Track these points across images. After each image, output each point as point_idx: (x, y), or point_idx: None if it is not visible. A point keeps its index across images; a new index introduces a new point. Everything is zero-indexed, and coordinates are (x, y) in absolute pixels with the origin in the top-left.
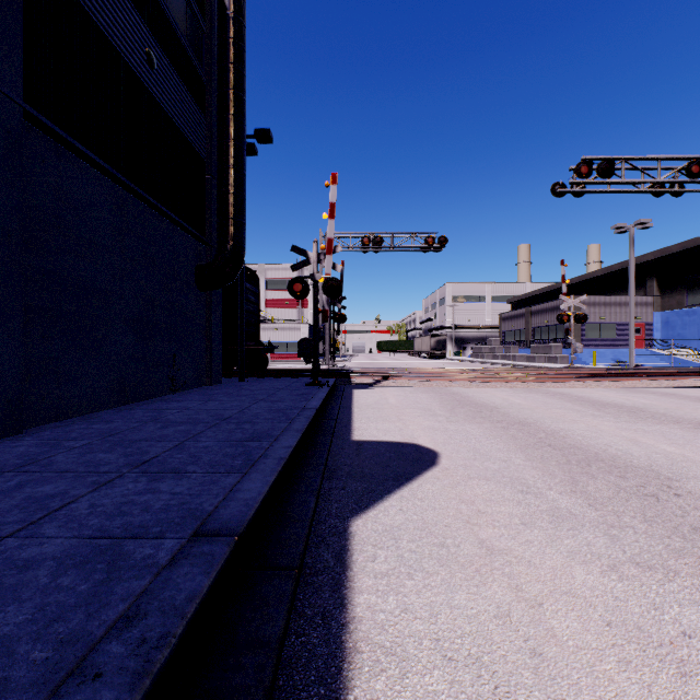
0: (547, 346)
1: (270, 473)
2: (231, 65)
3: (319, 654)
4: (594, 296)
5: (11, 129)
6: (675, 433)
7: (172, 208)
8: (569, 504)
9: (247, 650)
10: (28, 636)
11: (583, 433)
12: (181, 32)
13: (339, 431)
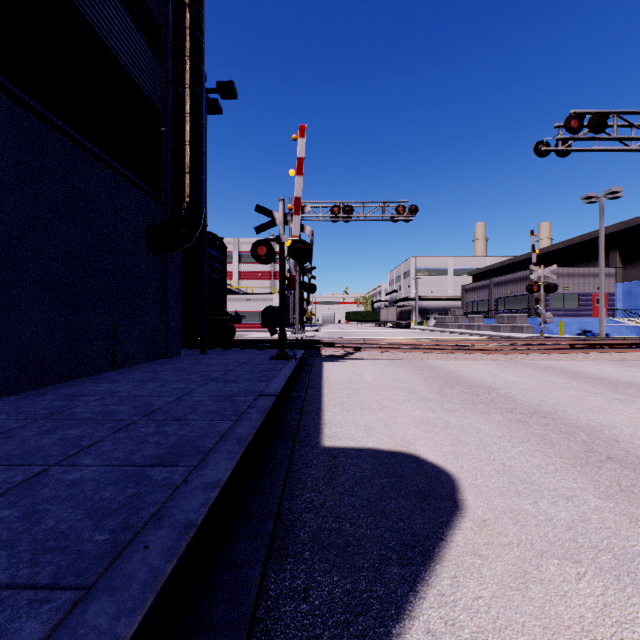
0: (512, 316)
1: (138, 594)
2: (186, 0)
3: None
4: (558, 268)
5: None
6: None
7: (114, 156)
8: None
9: None
10: None
11: (636, 432)
12: None
13: (305, 428)
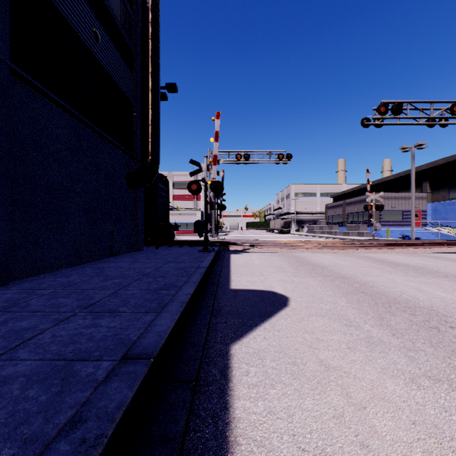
0: (357, 225)
1: (176, 312)
2: (150, 40)
3: (210, 446)
4: (388, 193)
5: (2, 81)
6: (445, 284)
7: (111, 134)
8: (379, 334)
9: (159, 444)
10: (2, 436)
11: (384, 284)
12: (117, 18)
13: (222, 282)
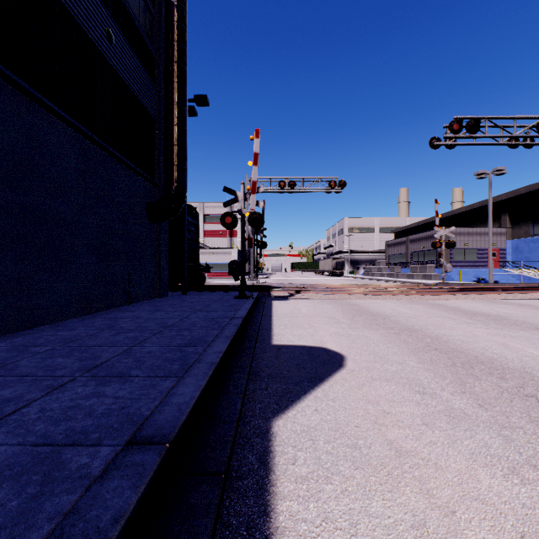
0: (423, 266)
1: (202, 377)
2: (175, 42)
3: None
4: (460, 228)
5: None
6: (537, 338)
7: (127, 156)
8: (461, 405)
9: None
10: None
11: (462, 338)
12: (134, 15)
13: (262, 336)
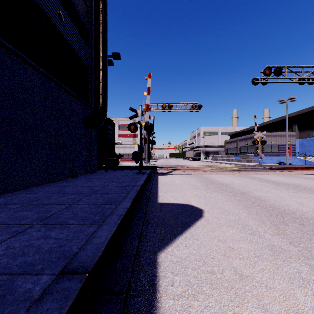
0: (247, 155)
1: (113, 225)
2: (100, 21)
3: None
4: (268, 132)
5: None
6: None
7: (71, 89)
8: (279, 242)
9: None
10: None
11: (274, 198)
12: (76, 5)
13: (152, 197)
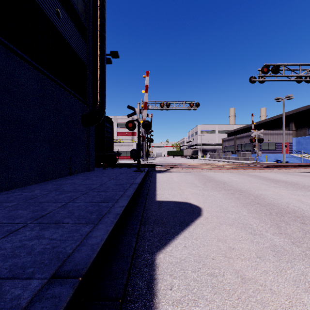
0: (244, 153)
1: (110, 224)
2: (98, 19)
3: None
4: (265, 130)
5: None
6: None
7: (69, 86)
8: (281, 242)
9: None
10: None
11: (273, 196)
12: (74, 2)
13: (150, 195)
